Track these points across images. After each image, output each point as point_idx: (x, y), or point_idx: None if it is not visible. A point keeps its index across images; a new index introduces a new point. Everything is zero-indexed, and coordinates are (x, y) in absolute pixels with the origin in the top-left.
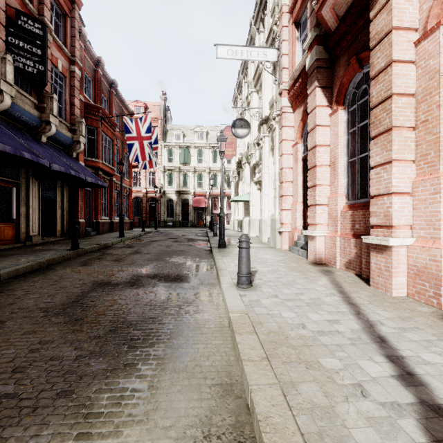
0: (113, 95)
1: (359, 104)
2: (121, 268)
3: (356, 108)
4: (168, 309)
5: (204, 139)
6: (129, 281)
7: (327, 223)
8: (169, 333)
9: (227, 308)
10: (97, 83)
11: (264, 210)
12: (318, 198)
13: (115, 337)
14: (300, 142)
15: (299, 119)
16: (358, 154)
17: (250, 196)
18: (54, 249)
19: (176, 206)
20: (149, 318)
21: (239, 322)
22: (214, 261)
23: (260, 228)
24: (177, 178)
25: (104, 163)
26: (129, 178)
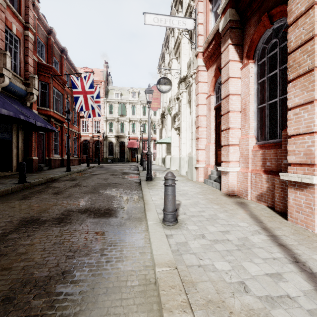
0: (63, 59)
1: (268, 57)
2: (56, 202)
3: (266, 60)
4: (88, 255)
5: (136, 97)
6: (58, 217)
7: (239, 160)
8: (79, 301)
9: (153, 256)
10: (49, 48)
11: (182, 149)
12: (231, 139)
13: (3, 315)
14: (212, 95)
15: (212, 76)
16: (268, 100)
17: (171, 139)
18: (3, 183)
19: (115, 147)
20: (61, 273)
21: (167, 285)
22: (142, 194)
23: (179, 164)
24: (116, 126)
25: (54, 111)
26: (77, 125)
